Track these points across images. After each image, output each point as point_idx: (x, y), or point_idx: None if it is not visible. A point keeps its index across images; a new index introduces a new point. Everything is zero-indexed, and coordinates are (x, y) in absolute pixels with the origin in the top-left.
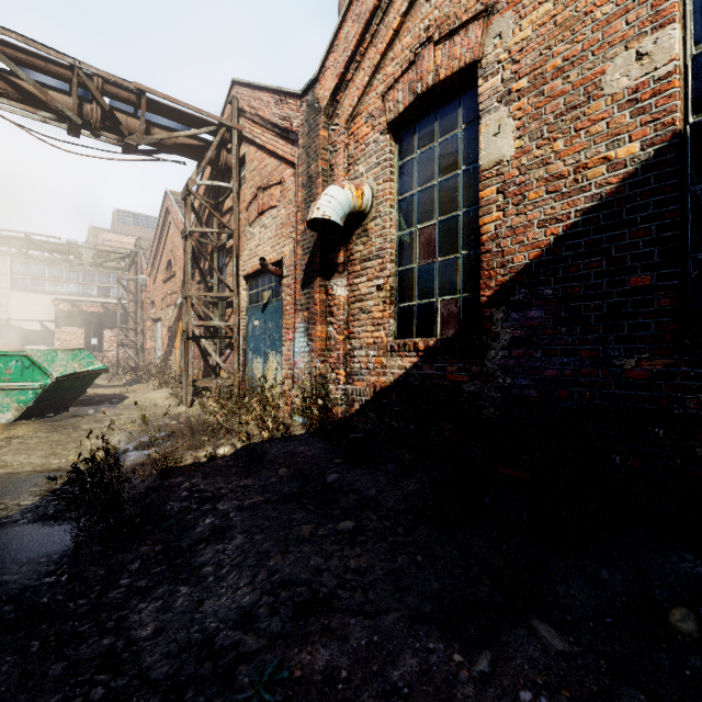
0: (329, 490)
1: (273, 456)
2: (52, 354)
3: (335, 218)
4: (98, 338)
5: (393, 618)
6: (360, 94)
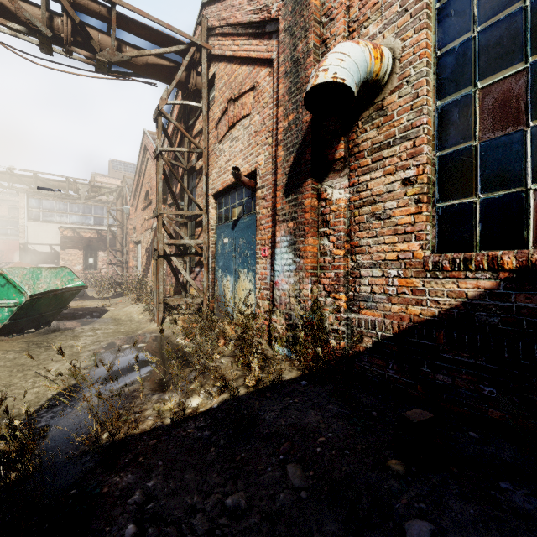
0: None
1: (270, 430)
2: (36, 272)
3: (349, 82)
4: (93, 258)
5: None
6: None
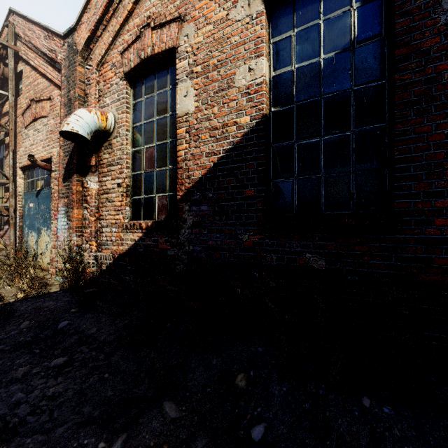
0: (58, 335)
1: (21, 313)
2: None
3: (82, 133)
4: None
5: (65, 428)
6: (106, 48)
